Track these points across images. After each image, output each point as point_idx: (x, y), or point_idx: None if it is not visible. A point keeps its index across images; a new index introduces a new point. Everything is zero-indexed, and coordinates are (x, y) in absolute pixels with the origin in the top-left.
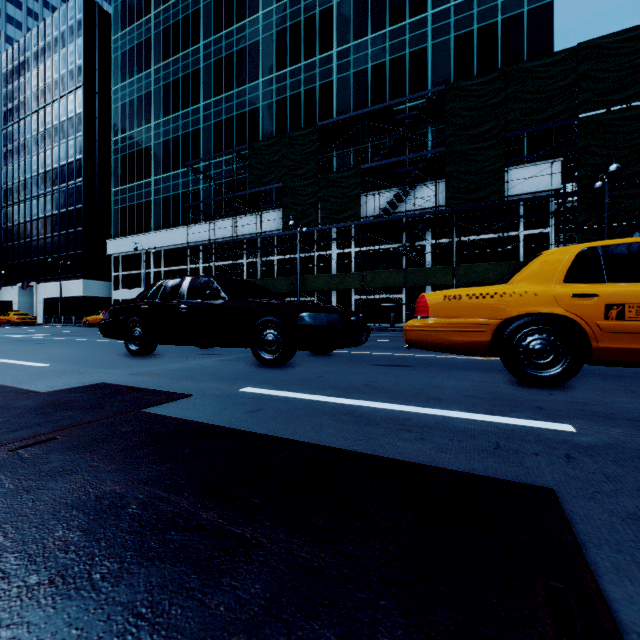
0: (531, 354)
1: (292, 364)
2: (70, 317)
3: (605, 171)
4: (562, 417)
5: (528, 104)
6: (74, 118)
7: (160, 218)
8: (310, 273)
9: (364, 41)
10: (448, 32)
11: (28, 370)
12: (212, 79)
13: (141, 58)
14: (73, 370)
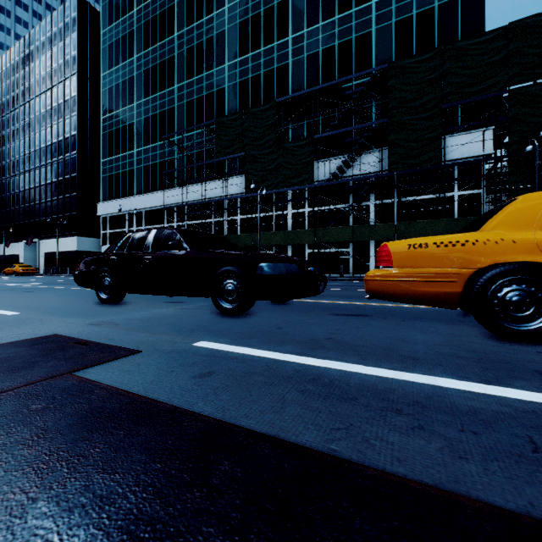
0: (508, 306)
1: (251, 313)
2: (66, 268)
3: (534, 137)
4: None
5: (463, 78)
6: (70, 100)
7: (141, 184)
8: (269, 230)
9: (316, 28)
10: (390, 18)
11: None
12: (185, 64)
13: (125, 48)
14: (36, 319)
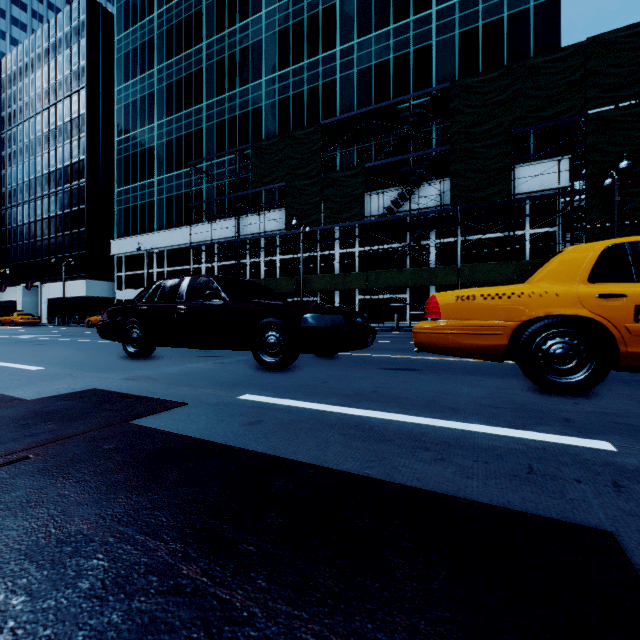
0: (552, 359)
1: (295, 367)
2: (74, 317)
3: (614, 168)
4: (596, 432)
5: (535, 101)
6: (78, 119)
7: (163, 218)
8: (313, 273)
9: (368, 39)
10: (453, 29)
11: (19, 374)
12: (215, 78)
13: (144, 58)
14: (66, 374)
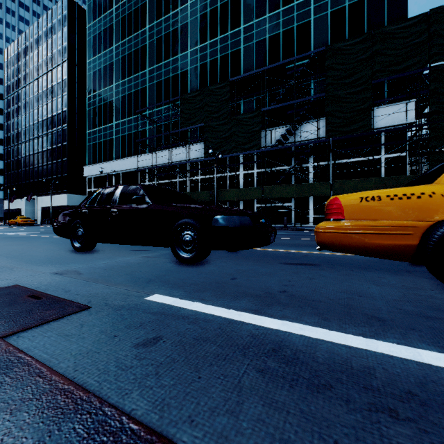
0: None
1: (207, 262)
2: None
3: None
4: None
5: (389, 58)
6: (61, 83)
7: (119, 150)
8: (224, 188)
9: (263, 19)
10: (326, 9)
11: None
12: (155, 51)
13: (106, 39)
14: (8, 267)
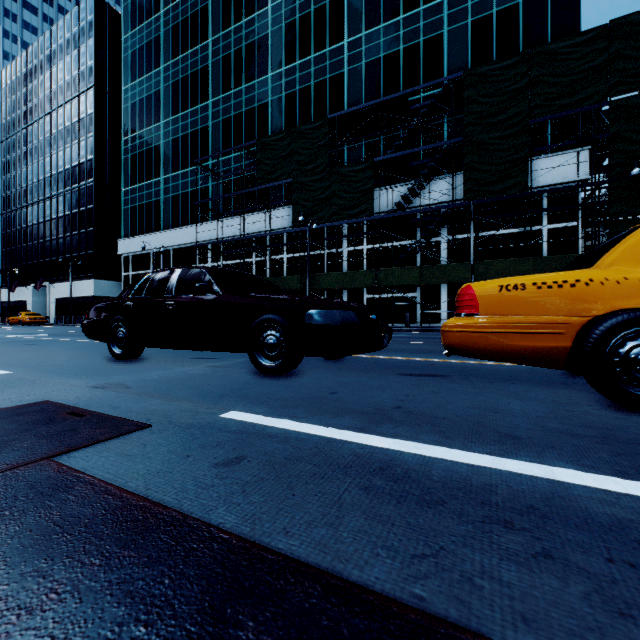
0: (633, 366)
1: (298, 372)
2: (81, 317)
3: None
4: None
5: (554, 88)
6: (85, 119)
7: (169, 217)
8: (320, 271)
9: (376, 30)
10: (465, 17)
11: None
12: (221, 75)
13: (150, 57)
14: (29, 380)
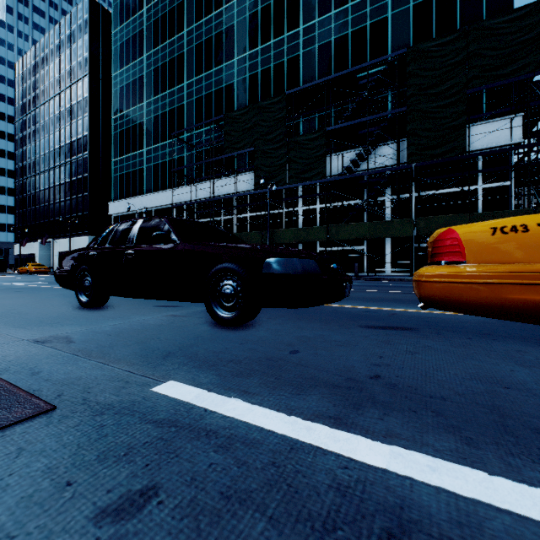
0: None
1: (256, 324)
2: None
3: None
4: None
5: (490, 60)
6: (82, 101)
7: (151, 183)
8: (279, 228)
9: (328, 17)
10: (407, 2)
11: None
12: (194, 61)
13: (135, 47)
14: None
